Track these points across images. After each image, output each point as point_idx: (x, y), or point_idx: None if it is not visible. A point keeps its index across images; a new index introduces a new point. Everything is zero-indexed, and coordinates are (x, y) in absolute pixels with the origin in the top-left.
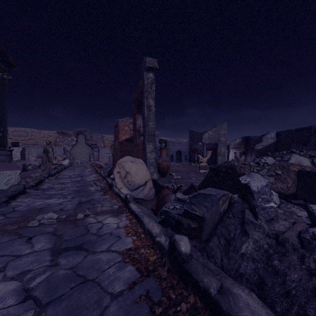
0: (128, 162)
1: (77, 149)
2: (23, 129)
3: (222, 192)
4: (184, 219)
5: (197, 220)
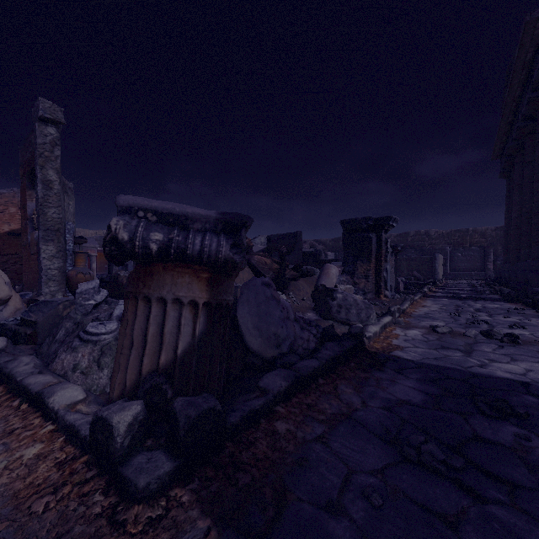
0: None
1: None
2: None
3: (70, 298)
4: (21, 329)
5: (33, 326)
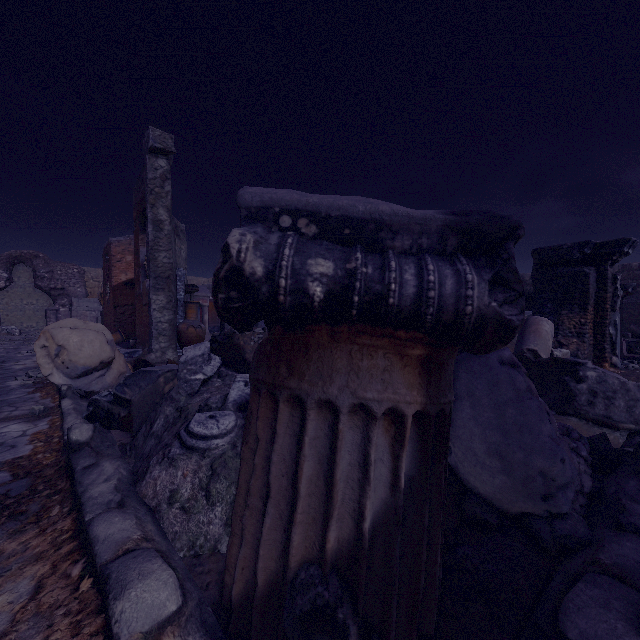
0: (63, 329)
1: (11, 299)
2: None
3: (173, 367)
4: (115, 408)
5: (127, 406)
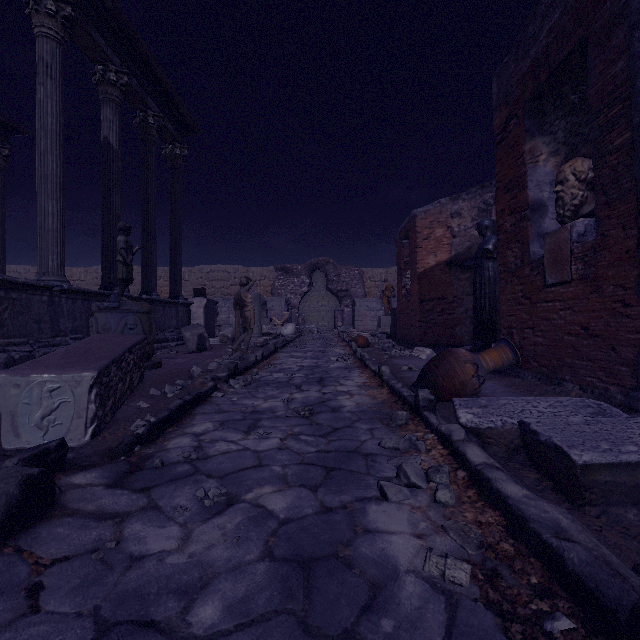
0: None
1: (311, 302)
2: (223, 266)
3: None
4: None
5: None
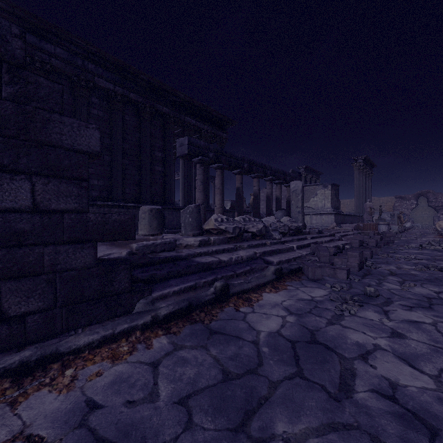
0: (440, 222)
1: (417, 212)
2: None
3: None
4: None
5: None
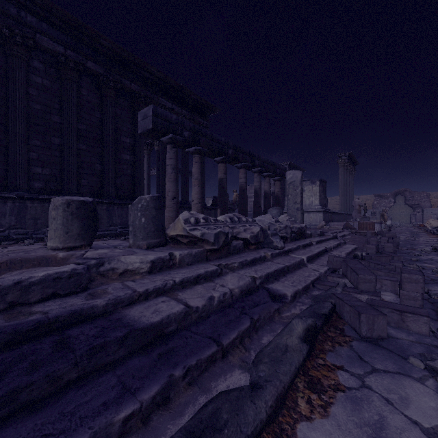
0: (430, 221)
1: (395, 210)
2: None
3: None
4: None
5: None
